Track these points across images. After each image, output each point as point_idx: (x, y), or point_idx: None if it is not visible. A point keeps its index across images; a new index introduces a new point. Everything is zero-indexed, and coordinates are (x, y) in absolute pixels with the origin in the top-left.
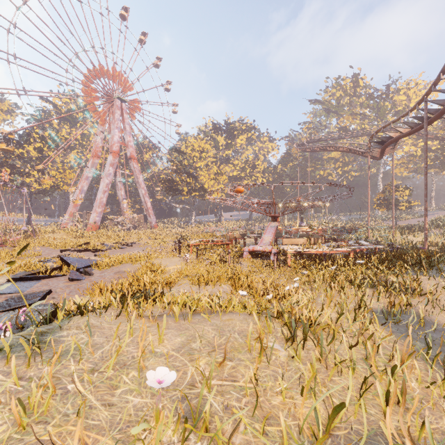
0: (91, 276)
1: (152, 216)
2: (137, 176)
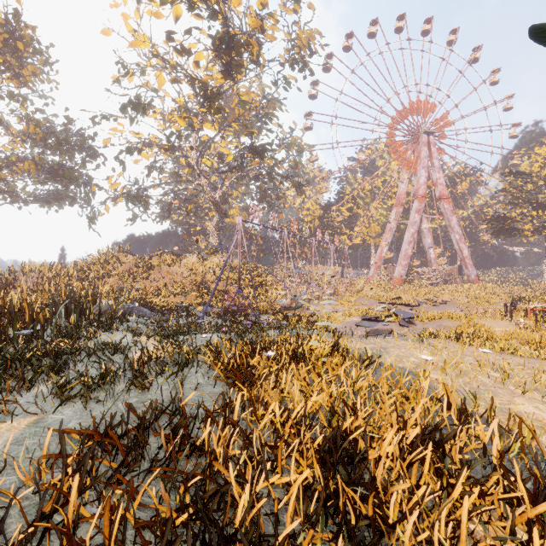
0: (415, 326)
1: (470, 268)
2: (448, 219)
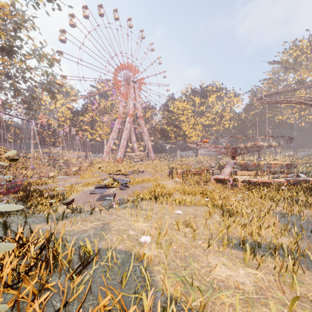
0: (129, 188)
1: (152, 153)
2: (143, 128)
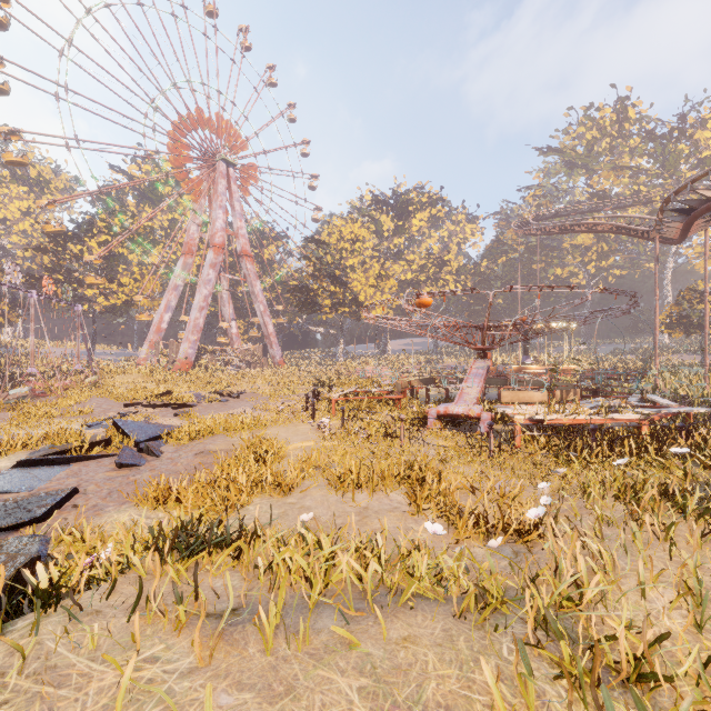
0: (156, 458)
1: (276, 347)
2: (252, 284)
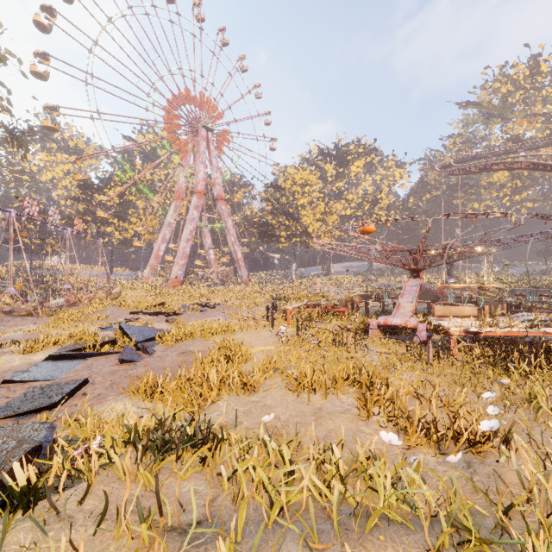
0: (150, 355)
1: (243, 269)
2: (225, 221)
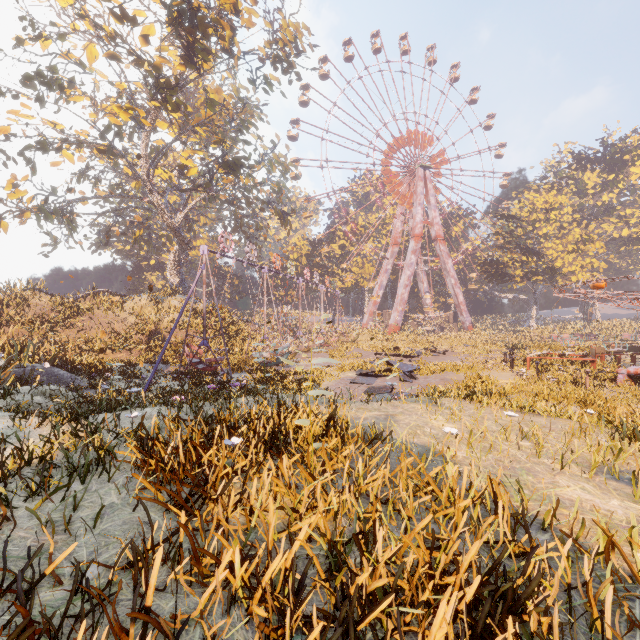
0: (417, 380)
1: (465, 314)
2: (444, 262)
